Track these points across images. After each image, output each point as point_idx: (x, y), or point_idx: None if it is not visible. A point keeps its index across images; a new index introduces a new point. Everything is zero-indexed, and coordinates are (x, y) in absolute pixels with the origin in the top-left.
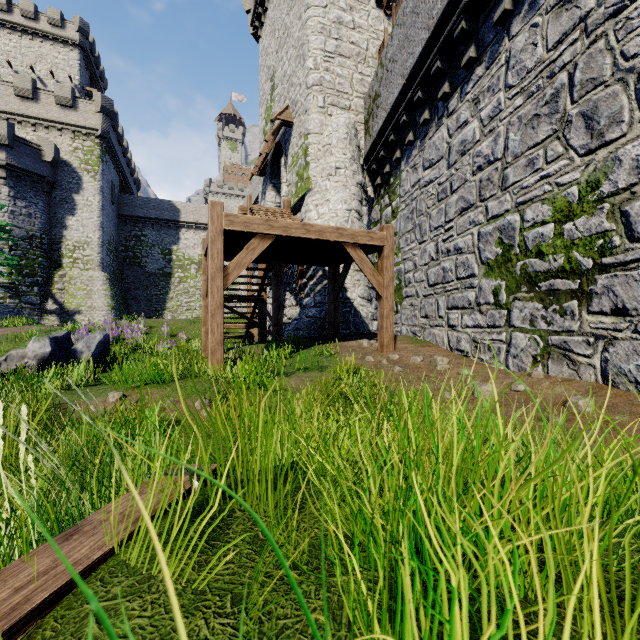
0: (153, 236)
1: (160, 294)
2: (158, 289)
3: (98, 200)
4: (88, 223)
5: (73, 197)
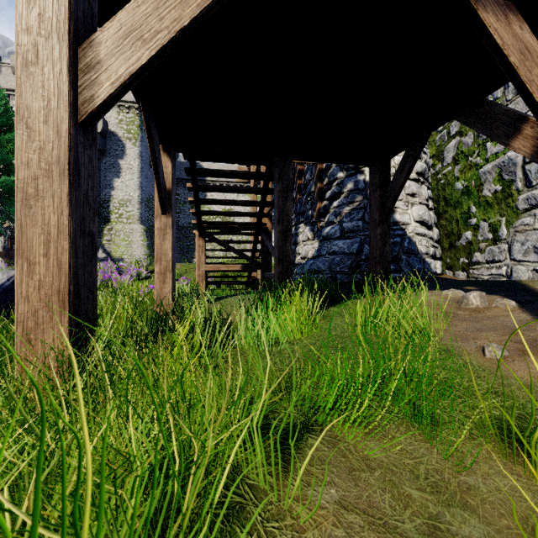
0: (185, 194)
1: (190, 245)
2: (189, 240)
3: (138, 163)
4: (130, 183)
5: (118, 162)
